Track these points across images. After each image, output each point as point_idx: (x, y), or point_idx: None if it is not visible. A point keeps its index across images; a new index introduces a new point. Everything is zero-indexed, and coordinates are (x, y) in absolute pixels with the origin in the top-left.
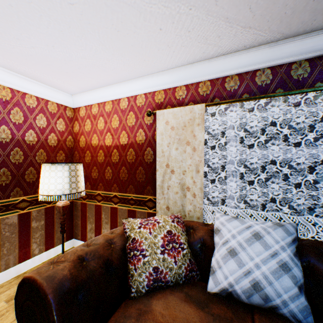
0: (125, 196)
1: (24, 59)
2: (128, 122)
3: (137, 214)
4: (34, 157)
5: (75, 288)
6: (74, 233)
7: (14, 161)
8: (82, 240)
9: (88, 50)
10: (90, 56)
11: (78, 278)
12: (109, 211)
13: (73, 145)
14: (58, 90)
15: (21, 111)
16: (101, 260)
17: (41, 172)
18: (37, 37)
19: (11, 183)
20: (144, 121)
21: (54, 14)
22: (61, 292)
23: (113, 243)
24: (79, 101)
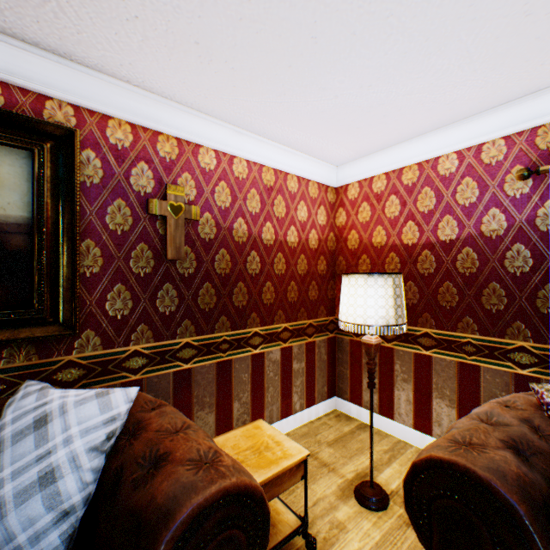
0: (450, 336)
1: (308, 121)
2: (458, 199)
3: (482, 374)
4: (294, 266)
5: (540, 504)
6: (336, 387)
7: (276, 272)
8: (352, 401)
9: (427, 76)
10: (422, 88)
11: (539, 486)
12: (411, 361)
13: (335, 247)
14: (322, 162)
15: (283, 200)
16: (545, 459)
17: (346, 288)
18: (354, 77)
19: (274, 303)
20: (503, 191)
21: (414, 25)
22: (530, 506)
23: (535, 427)
24: (348, 174)
